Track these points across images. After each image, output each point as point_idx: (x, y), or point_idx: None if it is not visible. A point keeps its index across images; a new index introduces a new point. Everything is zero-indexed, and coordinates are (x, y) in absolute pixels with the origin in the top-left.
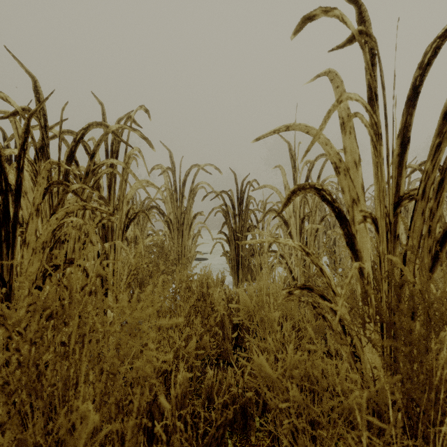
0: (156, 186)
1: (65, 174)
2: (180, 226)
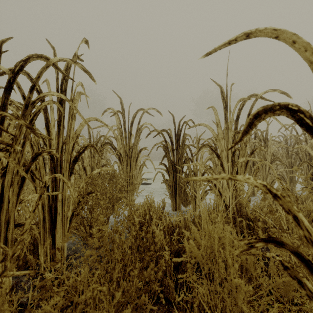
0: (105, 123)
1: (2, 106)
2: (128, 159)
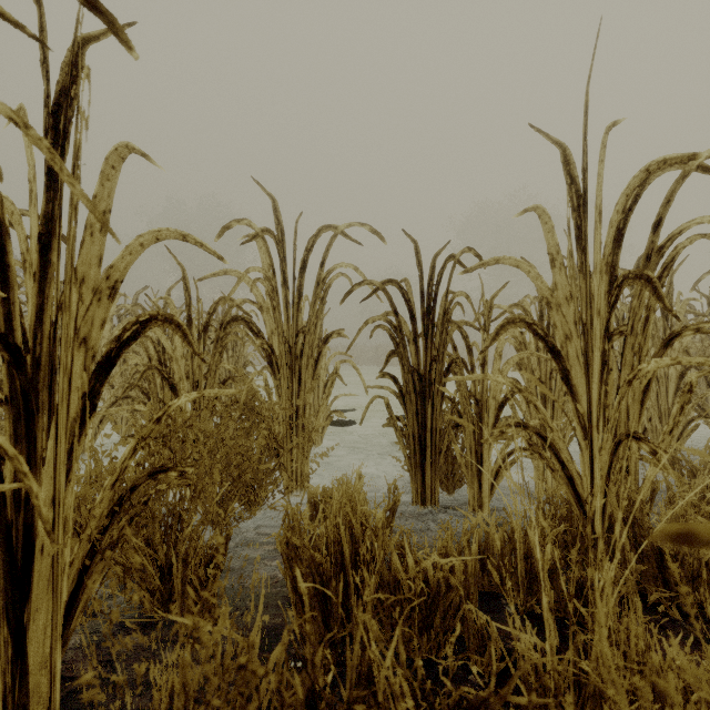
0: (213, 251)
1: None
2: (295, 361)
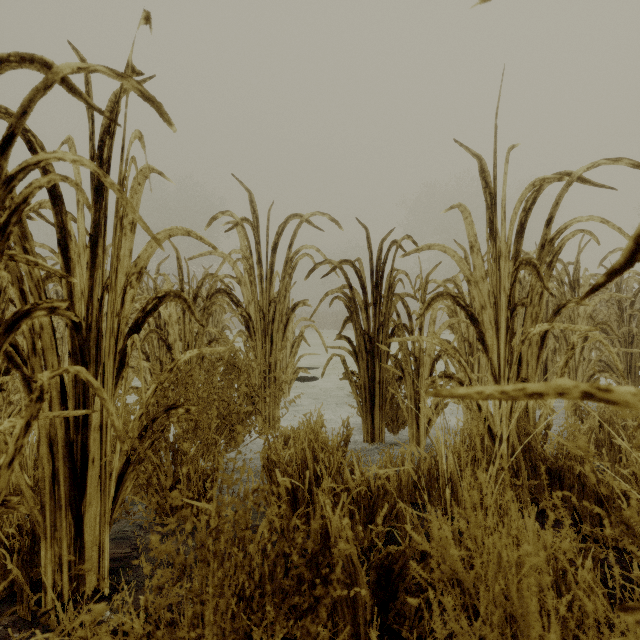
0: (209, 242)
1: None
2: (268, 325)
